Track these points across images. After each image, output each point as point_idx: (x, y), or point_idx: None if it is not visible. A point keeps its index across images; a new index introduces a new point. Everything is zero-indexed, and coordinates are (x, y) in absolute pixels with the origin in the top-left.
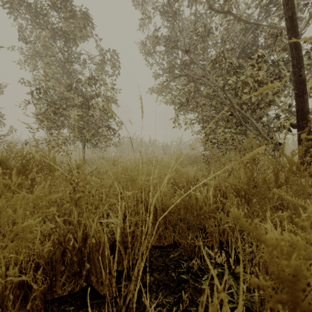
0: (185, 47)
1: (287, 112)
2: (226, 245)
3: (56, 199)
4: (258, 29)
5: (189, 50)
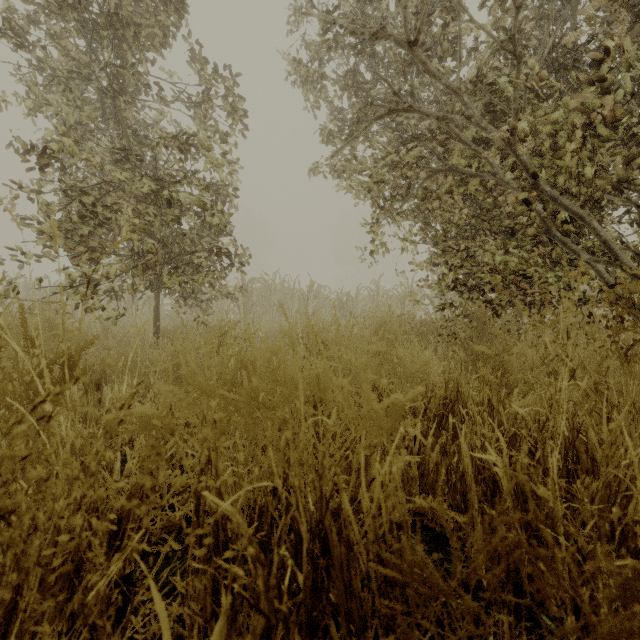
0: (406, 33)
1: None
2: None
3: None
4: None
5: (417, 40)
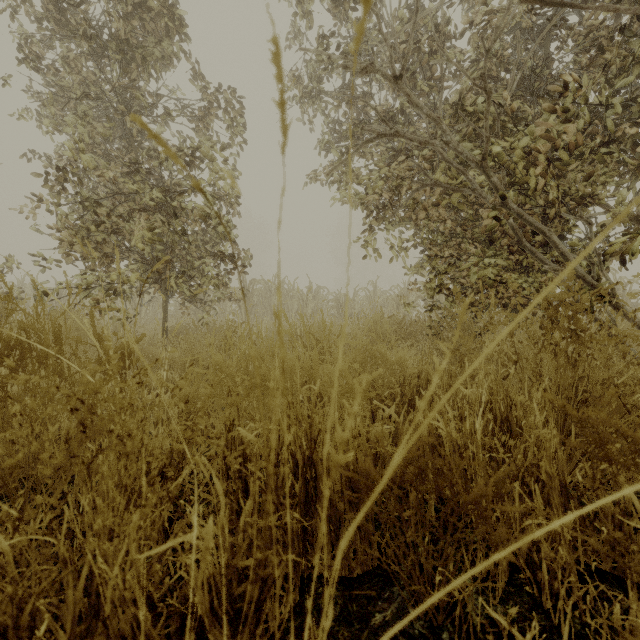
0: (392, 68)
1: (628, 220)
2: (532, 580)
3: (10, 466)
4: (562, 27)
5: (402, 75)
